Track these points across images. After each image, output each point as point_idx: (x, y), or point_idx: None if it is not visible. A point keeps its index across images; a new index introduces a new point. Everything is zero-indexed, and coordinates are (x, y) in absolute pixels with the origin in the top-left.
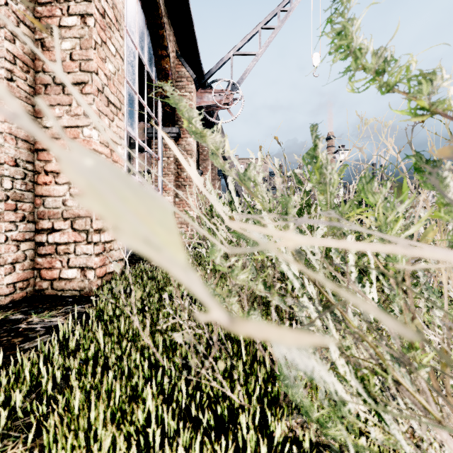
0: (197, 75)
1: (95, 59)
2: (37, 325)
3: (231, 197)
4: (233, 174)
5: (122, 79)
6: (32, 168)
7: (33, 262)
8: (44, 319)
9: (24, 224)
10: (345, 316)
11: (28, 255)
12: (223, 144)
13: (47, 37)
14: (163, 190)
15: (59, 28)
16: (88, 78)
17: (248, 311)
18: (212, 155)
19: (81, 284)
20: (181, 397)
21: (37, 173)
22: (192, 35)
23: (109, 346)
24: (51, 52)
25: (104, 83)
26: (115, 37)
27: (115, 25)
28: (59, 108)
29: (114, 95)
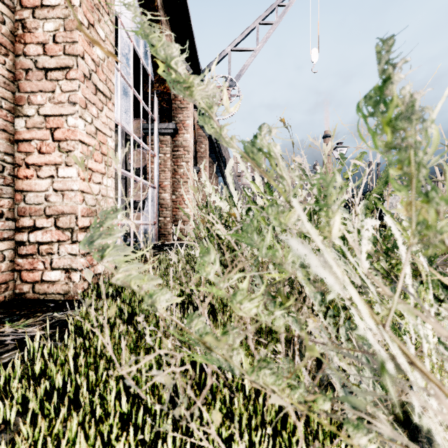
0: (194, 71)
1: (81, 42)
2: (8, 337)
3: (229, 192)
4: (234, 144)
5: (113, 67)
6: (12, 161)
7: (13, 263)
8: (18, 329)
9: (2, 222)
10: (447, 396)
11: (7, 256)
12: (219, 98)
13: (28, 17)
14: (160, 186)
15: (42, 8)
16: (73, 62)
17: (259, 361)
18: (202, 116)
19: (65, 287)
20: (165, 446)
21: (17, 166)
22: (189, 30)
23: (81, 370)
24: (32, 33)
25: (91, 69)
26: (104, 21)
27: (104, 8)
28: (41, 95)
29: (103, 83)
